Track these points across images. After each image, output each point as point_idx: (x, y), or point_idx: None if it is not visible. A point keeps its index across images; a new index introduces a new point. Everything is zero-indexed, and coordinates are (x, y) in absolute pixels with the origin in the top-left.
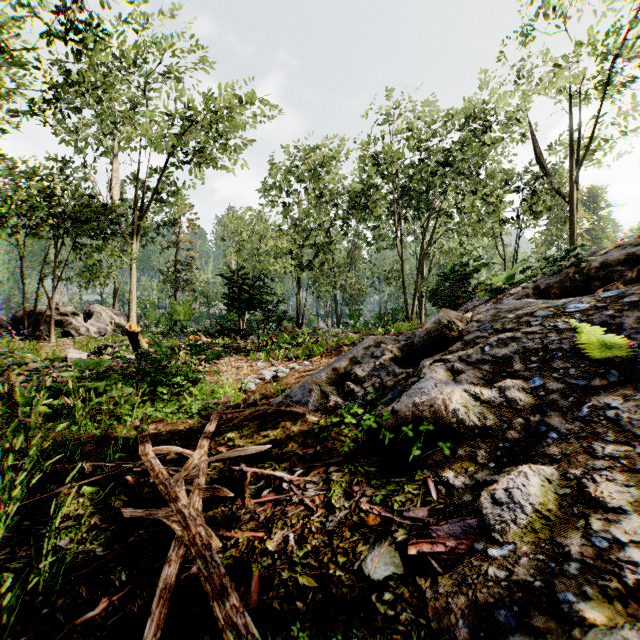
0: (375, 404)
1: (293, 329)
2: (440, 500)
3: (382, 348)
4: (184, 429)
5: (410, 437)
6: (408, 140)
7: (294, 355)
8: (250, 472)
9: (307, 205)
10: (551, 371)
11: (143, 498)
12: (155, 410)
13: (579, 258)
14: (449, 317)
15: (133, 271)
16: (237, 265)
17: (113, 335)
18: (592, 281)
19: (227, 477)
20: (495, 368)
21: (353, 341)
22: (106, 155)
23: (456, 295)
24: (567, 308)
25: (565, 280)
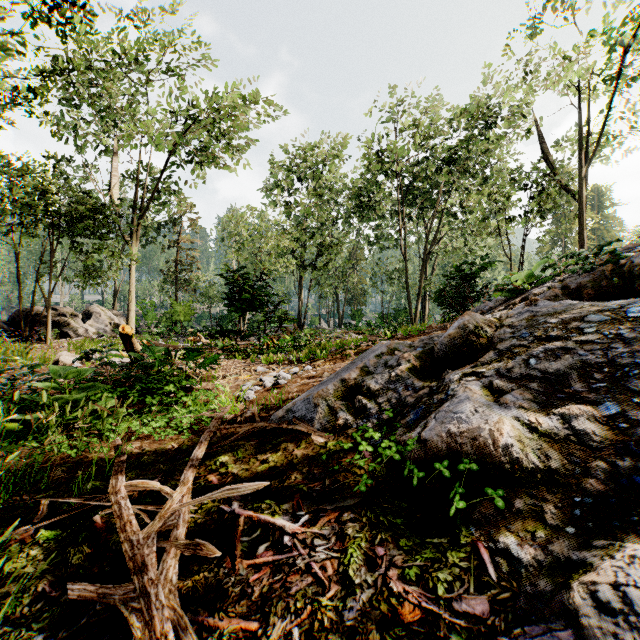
0: (393, 425)
1: (295, 330)
2: (502, 582)
3: (397, 356)
4: (172, 448)
5: (446, 477)
6: (412, 137)
7: (296, 358)
8: (243, 517)
9: (309, 204)
10: (627, 394)
11: (110, 550)
12: (142, 423)
13: (616, 254)
14: (475, 321)
15: (132, 271)
16: (238, 265)
17: (112, 336)
18: (634, 280)
19: (215, 521)
20: (547, 387)
21: (358, 344)
22: (105, 153)
23: (463, 295)
24: (627, 312)
25: (600, 279)
